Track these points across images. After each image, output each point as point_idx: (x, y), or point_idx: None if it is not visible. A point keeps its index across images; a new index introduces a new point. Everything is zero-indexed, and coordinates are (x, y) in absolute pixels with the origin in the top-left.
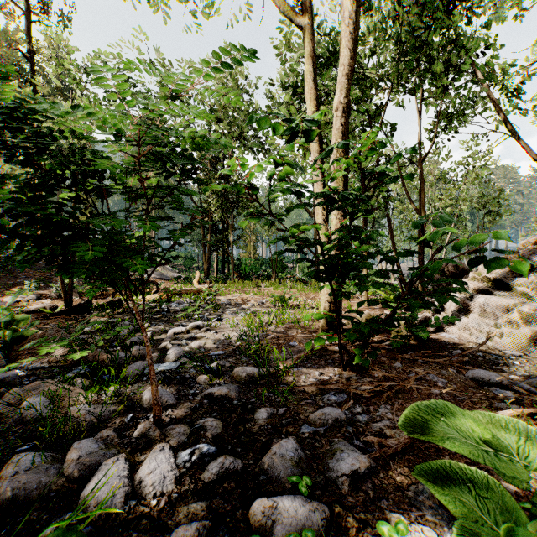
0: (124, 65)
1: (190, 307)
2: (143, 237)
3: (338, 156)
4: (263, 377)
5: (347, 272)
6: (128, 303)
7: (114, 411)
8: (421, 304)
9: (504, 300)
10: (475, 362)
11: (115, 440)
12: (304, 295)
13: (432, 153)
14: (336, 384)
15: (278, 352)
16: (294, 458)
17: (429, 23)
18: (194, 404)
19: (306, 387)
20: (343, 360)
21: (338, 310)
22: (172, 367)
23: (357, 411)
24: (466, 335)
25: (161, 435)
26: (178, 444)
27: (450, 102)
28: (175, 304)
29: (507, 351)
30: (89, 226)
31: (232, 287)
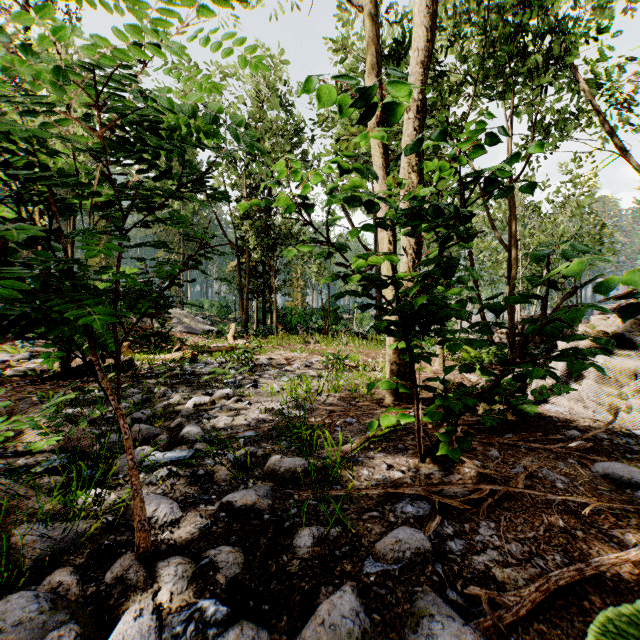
0: (89, 3)
1: (218, 369)
2: (105, 268)
3: (410, 171)
4: (308, 472)
5: (428, 325)
6: (142, 364)
7: (84, 533)
8: (542, 373)
9: (630, 362)
10: (600, 449)
11: (72, 589)
12: (364, 353)
13: (524, 175)
14: (413, 487)
15: (331, 433)
16: (354, 631)
17: (524, 4)
18: (206, 518)
19: (370, 490)
20: (420, 448)
21: (414, 378)
22: (182, 457)
23: (447, 533)
24: (579, 408)
25: (147, 579)
26: (170, 597)
27: (550, 109)
28: (202, 364)
29: (638, 432)
30: (3, 247)
31: (274, 343)
